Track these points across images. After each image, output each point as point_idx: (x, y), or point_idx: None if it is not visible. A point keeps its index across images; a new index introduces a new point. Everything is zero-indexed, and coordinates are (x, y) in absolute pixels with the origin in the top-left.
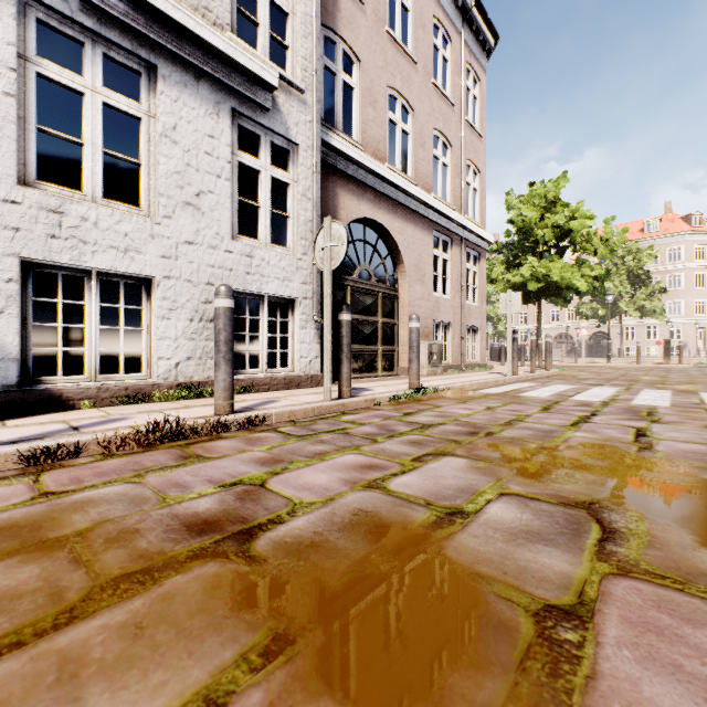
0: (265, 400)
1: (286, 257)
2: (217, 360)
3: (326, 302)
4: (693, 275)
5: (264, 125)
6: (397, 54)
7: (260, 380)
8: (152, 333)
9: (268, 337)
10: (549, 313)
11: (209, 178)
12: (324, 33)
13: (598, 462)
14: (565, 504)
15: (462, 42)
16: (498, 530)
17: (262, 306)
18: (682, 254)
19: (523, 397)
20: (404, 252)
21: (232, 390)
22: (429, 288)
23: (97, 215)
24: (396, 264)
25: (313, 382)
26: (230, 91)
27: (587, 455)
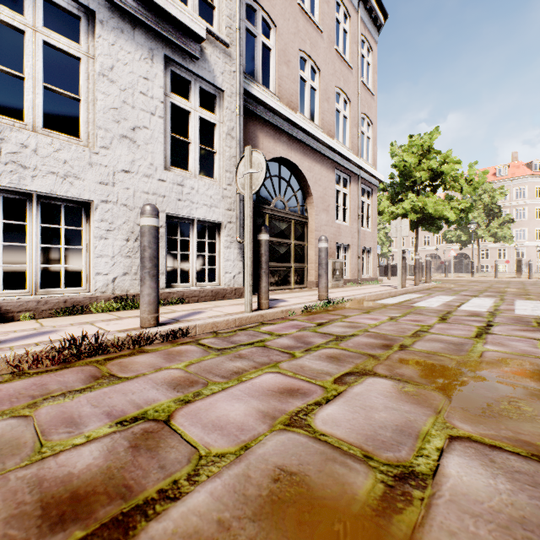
0: (192, 311)
1: (213, 187)
2: (142, 276)
3: (246, 223)
4: (534, 209)
5: (194, 72)
6: (306, 23)
7: (190, 293)
8: (91, 251)
9: (199, 256)
10: (422, 238)
11: (144, 115)
12: (246, 1)
13: (532, 384)
14: (538, 457)
15: (358, 18)
16: (479, 518)
17: (192, 229)
18: (525, 193)
19: (417, 307)
20: (313, 186)
21: (157, 304)
22: (332, 217)
23: (37, 143)
24: (305, 196)
25: (236, 294)
26: (163, 39)
27: (515, 375)
